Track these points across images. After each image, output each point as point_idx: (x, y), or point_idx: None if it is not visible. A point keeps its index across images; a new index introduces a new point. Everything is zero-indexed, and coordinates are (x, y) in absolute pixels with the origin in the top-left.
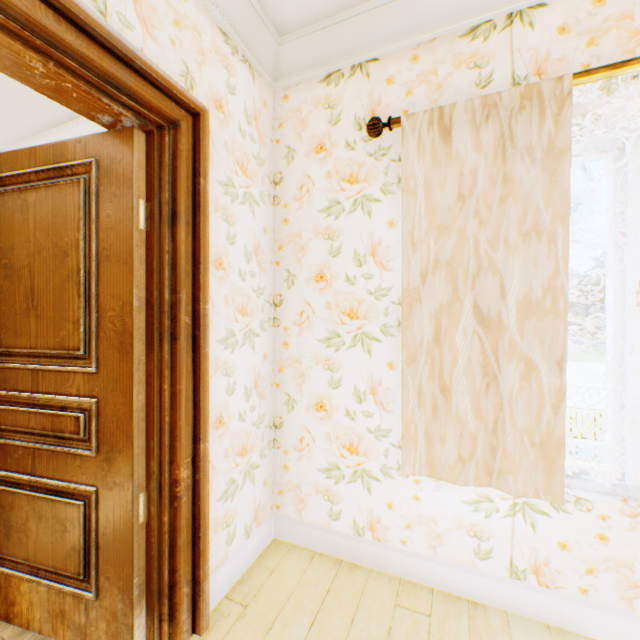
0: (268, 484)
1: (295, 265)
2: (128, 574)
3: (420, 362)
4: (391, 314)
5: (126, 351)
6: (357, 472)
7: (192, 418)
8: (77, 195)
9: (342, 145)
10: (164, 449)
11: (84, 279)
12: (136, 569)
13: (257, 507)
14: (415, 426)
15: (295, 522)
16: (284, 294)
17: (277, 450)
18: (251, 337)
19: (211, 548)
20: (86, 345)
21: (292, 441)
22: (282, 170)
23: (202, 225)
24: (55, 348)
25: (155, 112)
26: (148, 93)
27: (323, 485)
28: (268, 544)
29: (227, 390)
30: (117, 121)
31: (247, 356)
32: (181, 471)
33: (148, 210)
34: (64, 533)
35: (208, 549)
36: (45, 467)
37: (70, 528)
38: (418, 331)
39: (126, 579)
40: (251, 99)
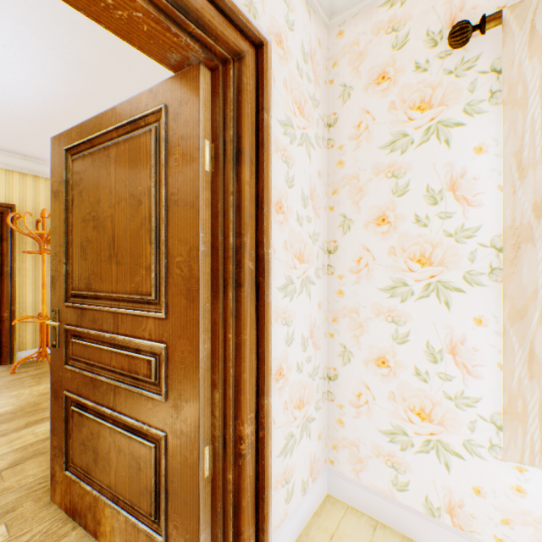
0: (322, 437)
1: (351, 209)
2: (194, 529)
3: (531, 319)
4: (479, 259)
5: (192, 297)
6: (430, 442)
7: (255, 370)
8: (149, 144)
9: (409, 69)
10: (228, 402)
11: (154, 226)
12: (201, 525)
13: (312, 461)
14: (523, 401)
15: (351, 482)
16: (338, 240)
17: (330, 402)
18: (307, 285)
19: (271, 507)
20: (156, 290)
21: (348, 395)
22: (336, 110)
23: (265, 163)
24: (131, 293)
25: (220, 42)
26: (214, 19)
27: (385, 449)
28: (322, 500)
29: (286, 340)
30: (184, 59)
31: (303, 304)
32: (245, 427)
33: (212, 151)
34: (138, 471)
35: (270, 512)
36: (123, 404)
37: (143, 467)
38: (528, 280)
39: (192, 533)
40: (307, 37)
